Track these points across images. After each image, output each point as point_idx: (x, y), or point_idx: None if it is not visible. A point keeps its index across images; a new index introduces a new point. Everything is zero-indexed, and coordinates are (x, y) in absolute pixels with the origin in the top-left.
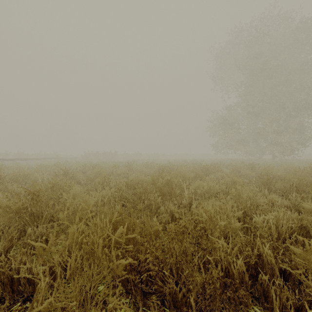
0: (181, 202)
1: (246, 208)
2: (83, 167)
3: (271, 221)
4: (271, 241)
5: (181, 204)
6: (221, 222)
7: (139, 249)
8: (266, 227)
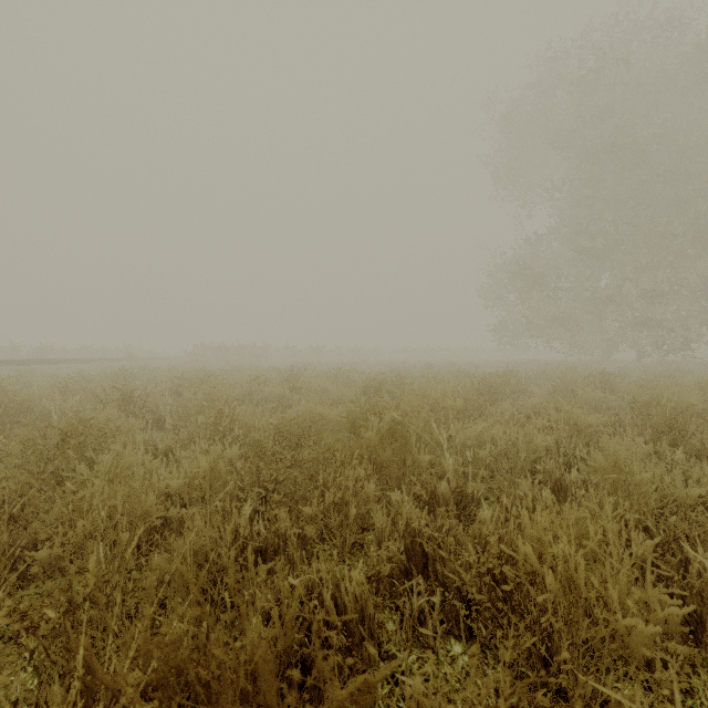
0: (435, 489)
1: (649, 520)
2: (179, 382)
3: None
4: None
5: (433, 496)
6: (629, 620)
7: None
8: None
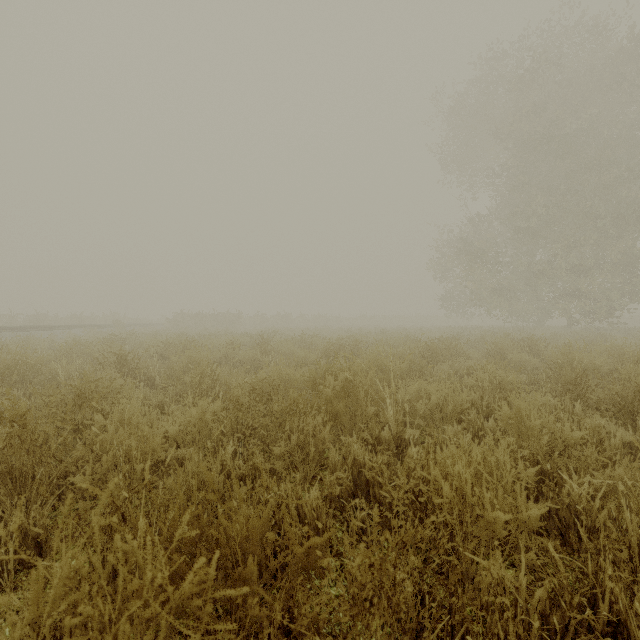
0: (379, 434)
1: (540, 455)
2: (164, 347)
3: (624, 504)
4: (637, 567)
5: (378, 440)
6: (495, 513)
7: (259, 623)
8: (602, 512)
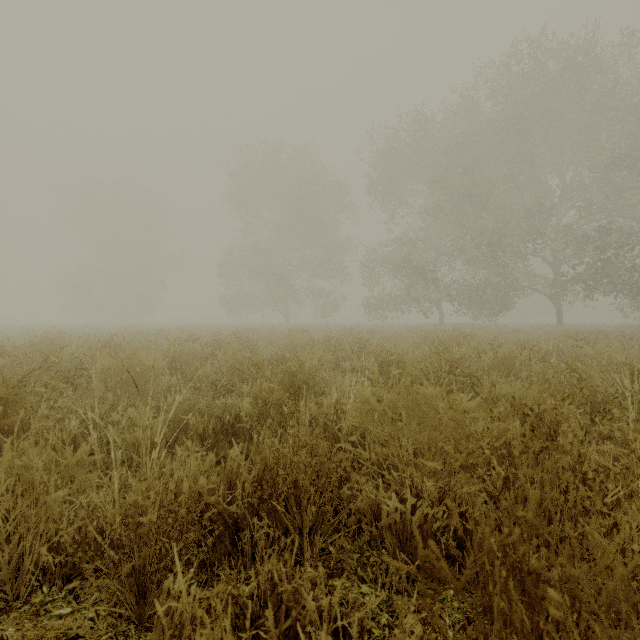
0: None
1: None
2: None
3: None
4: None
5: None
6: None
7: None
8: None
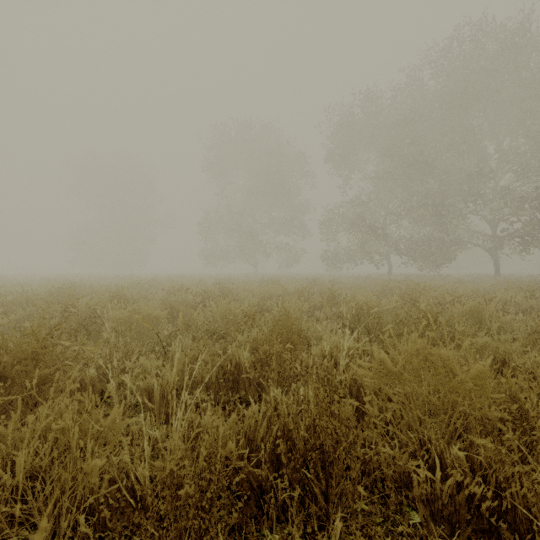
0: None
1: None
2: None
3: None
4: None
5: None
6: None
7: None
8: None
